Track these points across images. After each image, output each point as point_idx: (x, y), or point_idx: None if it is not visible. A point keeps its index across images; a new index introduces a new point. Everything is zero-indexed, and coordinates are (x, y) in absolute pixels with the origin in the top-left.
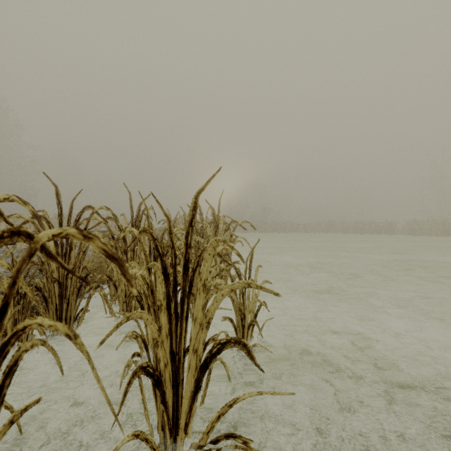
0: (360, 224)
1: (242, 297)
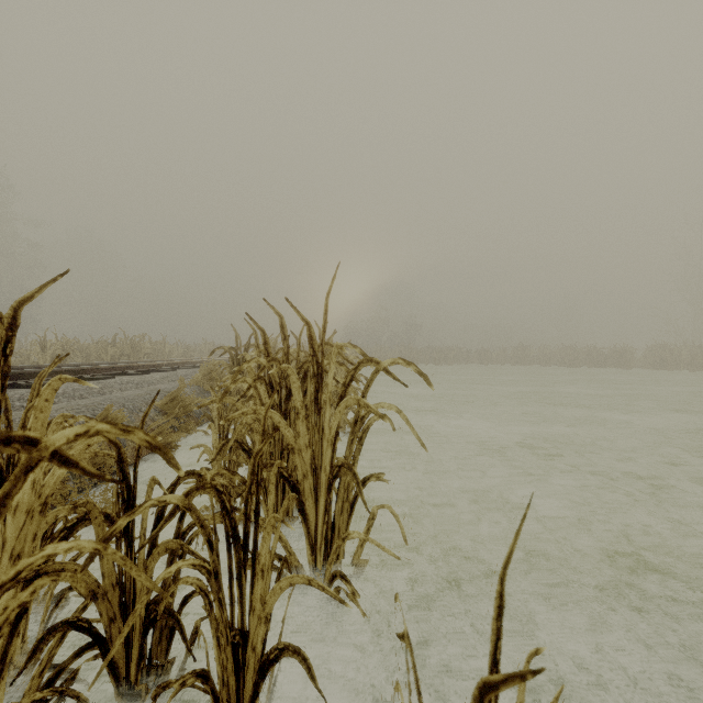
0: (571, 351)
1: None
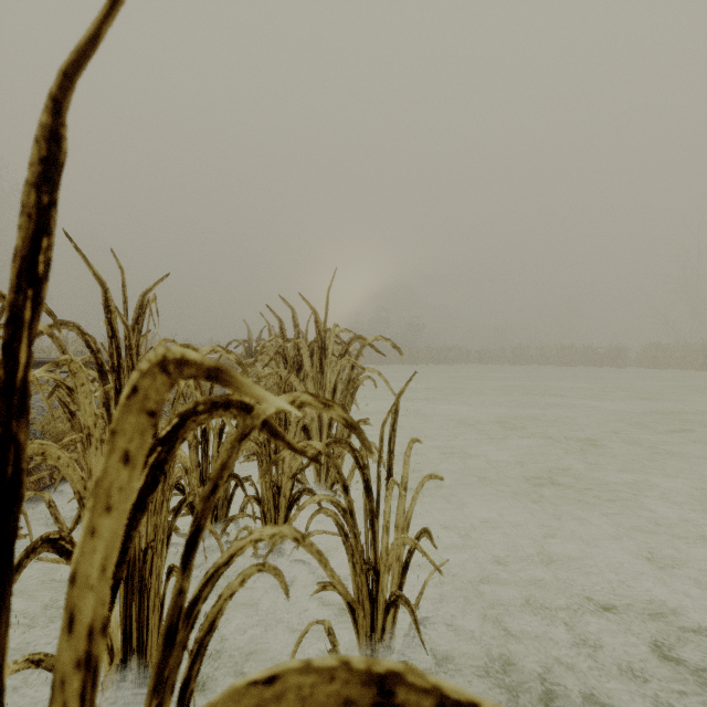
0: (568, 350)
1: (371, 523)
